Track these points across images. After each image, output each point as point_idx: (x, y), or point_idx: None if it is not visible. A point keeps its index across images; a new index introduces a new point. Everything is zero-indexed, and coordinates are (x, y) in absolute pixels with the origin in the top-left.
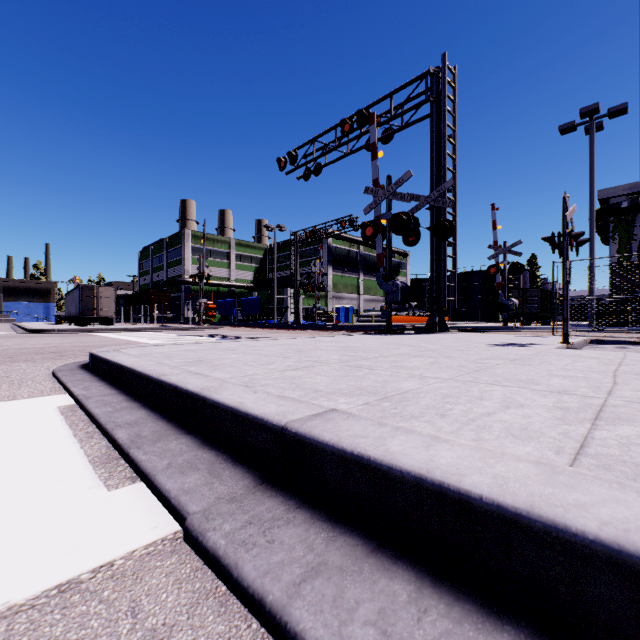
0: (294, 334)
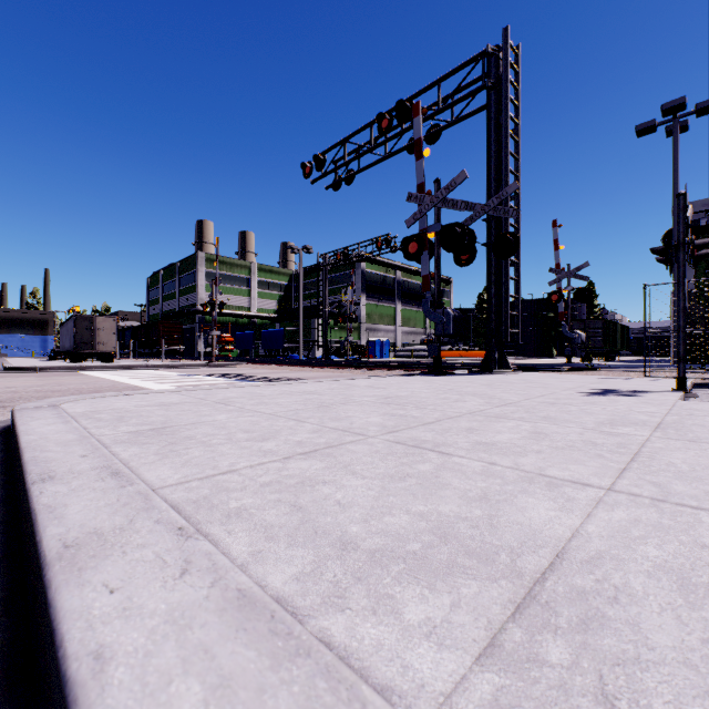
0: (321, 373)
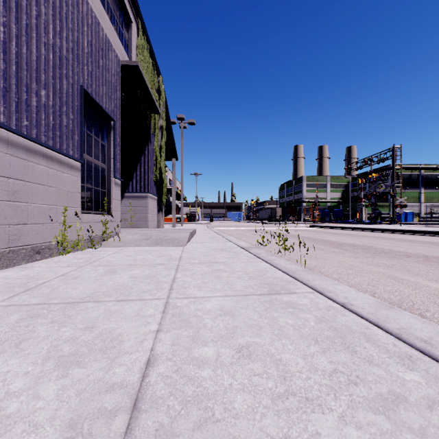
0: None
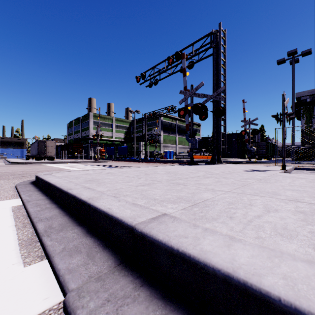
0: (144, 164)
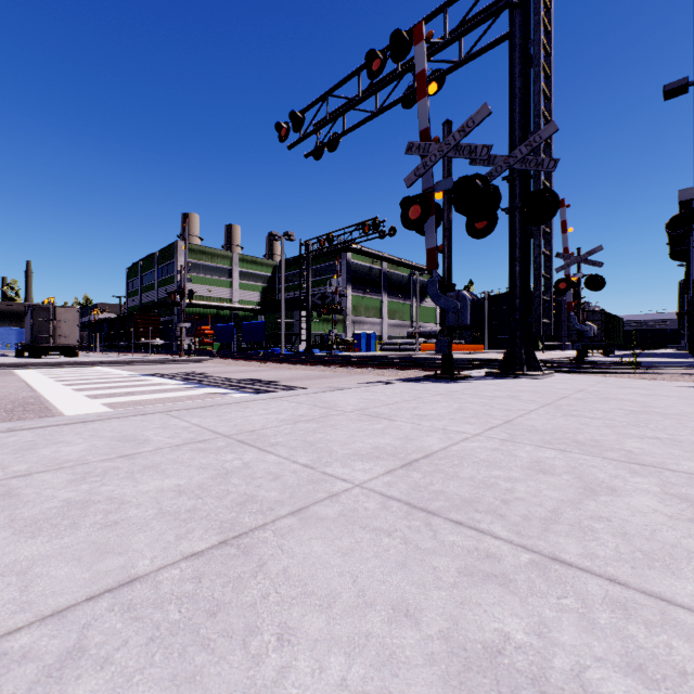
0: (300, 371)
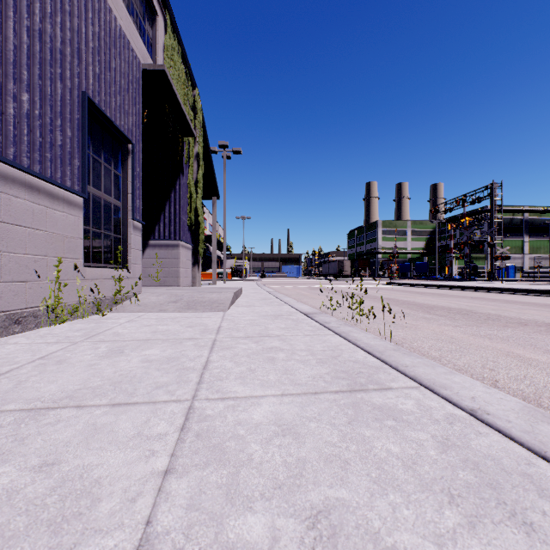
0: None
